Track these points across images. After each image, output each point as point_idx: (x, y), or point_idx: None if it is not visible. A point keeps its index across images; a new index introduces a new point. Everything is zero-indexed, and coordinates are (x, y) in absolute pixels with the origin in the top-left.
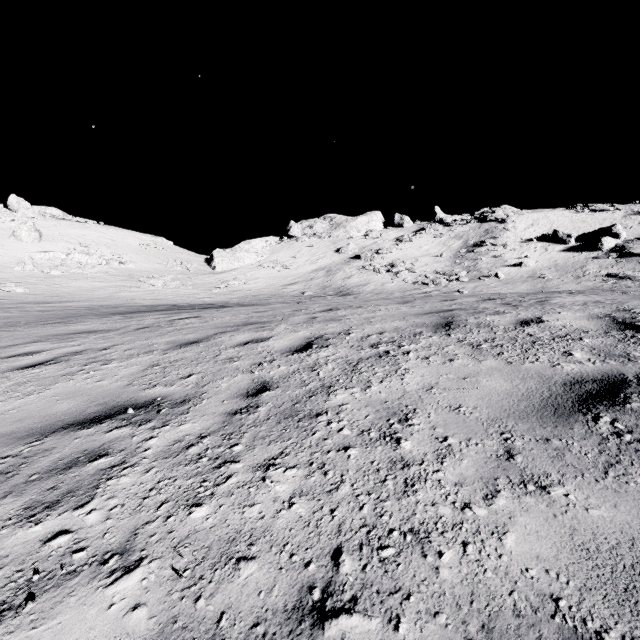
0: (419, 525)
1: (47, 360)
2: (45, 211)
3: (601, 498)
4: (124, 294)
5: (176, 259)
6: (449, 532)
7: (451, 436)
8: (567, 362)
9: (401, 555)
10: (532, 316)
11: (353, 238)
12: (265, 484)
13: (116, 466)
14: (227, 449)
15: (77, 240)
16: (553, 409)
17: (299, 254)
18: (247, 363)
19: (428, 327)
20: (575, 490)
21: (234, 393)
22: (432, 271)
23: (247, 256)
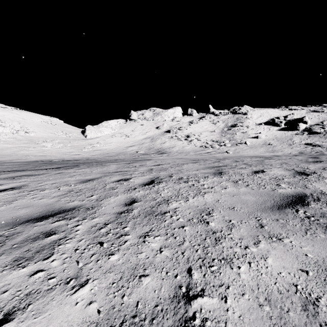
0: None
1: None
2: None
3: None
4: (23, 152)
5: (63, 131)
6: None
7: None
8: None
9: None
10: None
11: (166, 121)
12: None
13: None
14: None
15: None
16: None
17: (136, 129)
18: None
19: None
20: None
21: None
22: (210, 140)
23: (106, 130)
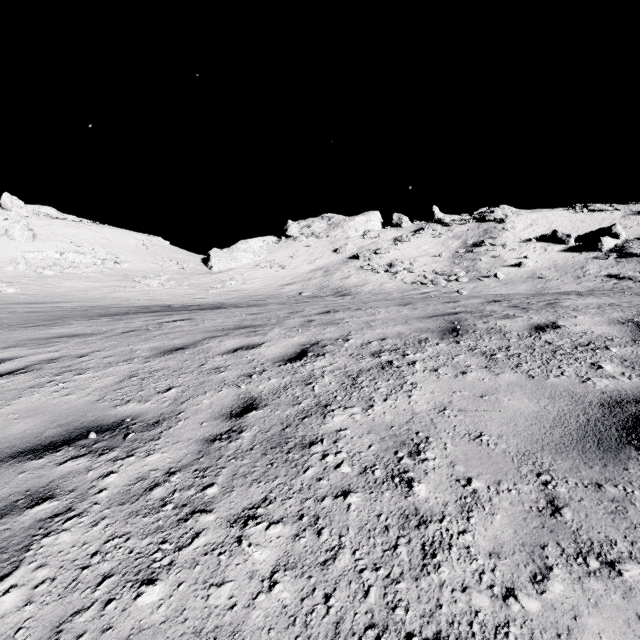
0: (447, 627)
1: (17, 369)
2: (39, 210)
3: None
4: (118, 294)
5: (172, 259)
6: None
7: (475, 477)
8: (598, 376)
9: None
10: (546, 321)
11: (351, 238)
12: (240, 548)
13: (59, 515)
14: (198, 492)
15: (71, 239)
16: (596, 440)
17: (297, 254)
18: (234, 374)
19: (434, 333)
20: None
21: (216, 412)
22: (431, 271)
23: (244, 256)
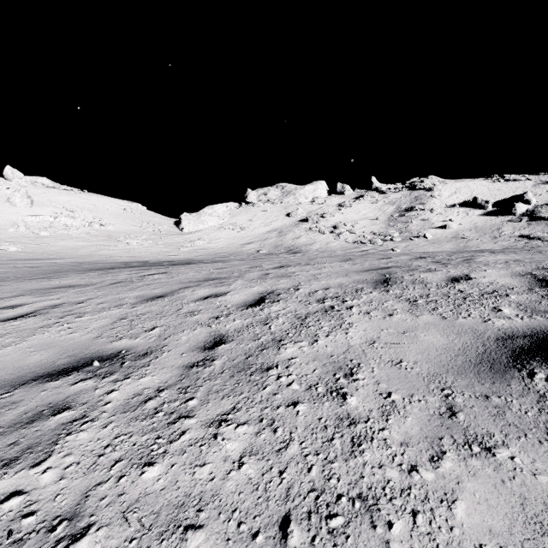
0: (367, 490)
1: (28, 313)
2: (36, 180)
3: (547, 462)
4: (104, 252)
5: (149, 222)
6: (398, 499)
7: (394, 392)
8: (497, 317)
9: (350, 525)
10: (461, 273)
11: (301, 204)
12: (216, 441)
13: (76, 420)
14: (182, 403)
15: (64, 205)
16: (489, 364)
17: (255, 217)
18: (206, 317)
19: (368, 283)
20: (520, 452)
21: (192, 346)
22: (369, 232)
23: (210, 219)
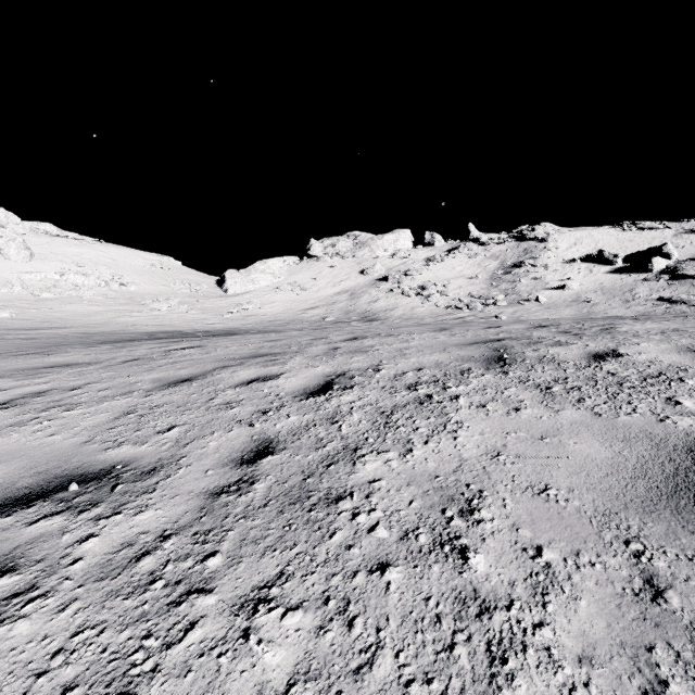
0: None
1: None
2: (37, 227)
3: None
4: (124, 319)
5: (184, 281)
6: None
7: (547, 545)
8: (678, 414)
9: None
10: (605, 348)
11: (379, 258)
12: (248, 647)
13: (18, 595)
14: (197, 563)
15: (73, 259)
16: (691, 495)
17: (320, 275)
18: (248, 410)
19: (477, 362)
20: None
21: (224, 458)
22: (466, 294)
23: (263, 277)
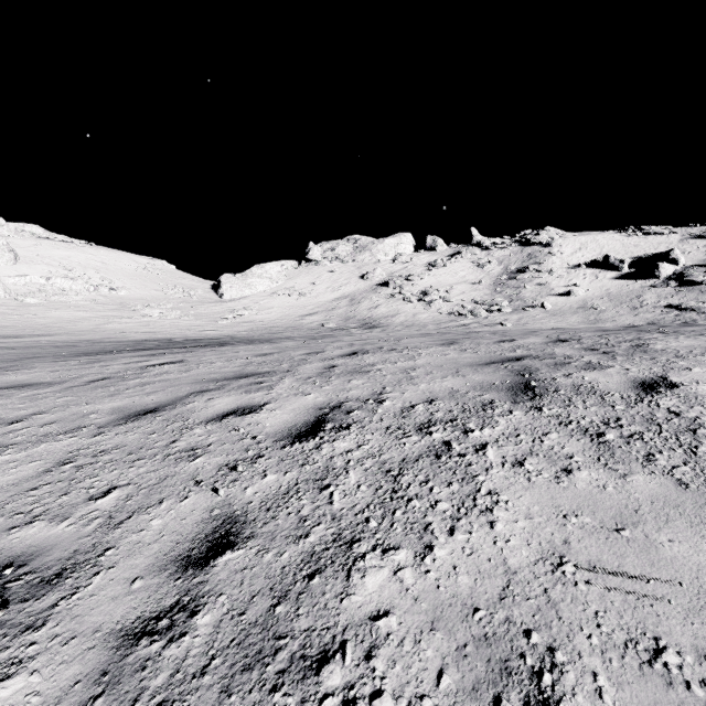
0: None
1: None
2: (23, 228)
3: None
4: (113, 326)
5: (177, 285)
6: None
7: None
8: None
9: None
10: (651, 374)
11: (380, 262)
12: None
13: None
14: None
15: (60, 262)
16: None
17: (319, 280)
18: (214, 463)
19: (500, 391)
20: None
21: (164, 553)
22: (470, 300)
23: (260, 282)
